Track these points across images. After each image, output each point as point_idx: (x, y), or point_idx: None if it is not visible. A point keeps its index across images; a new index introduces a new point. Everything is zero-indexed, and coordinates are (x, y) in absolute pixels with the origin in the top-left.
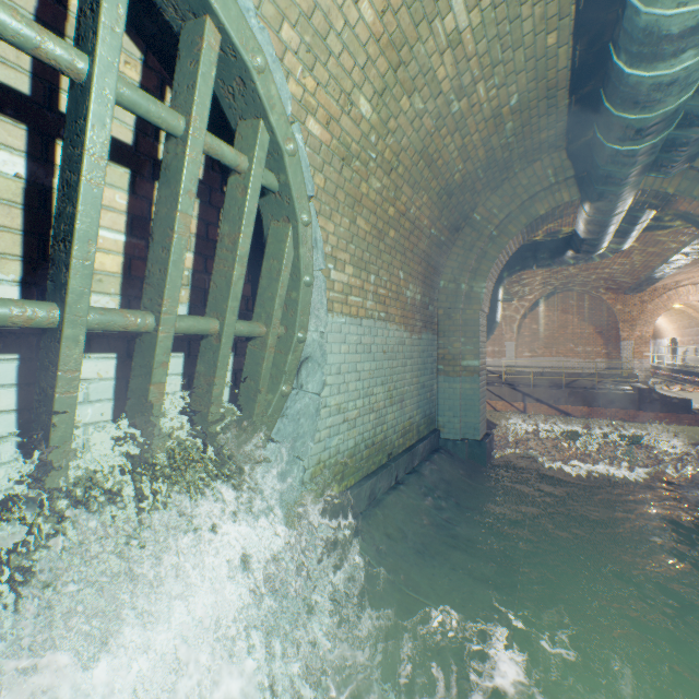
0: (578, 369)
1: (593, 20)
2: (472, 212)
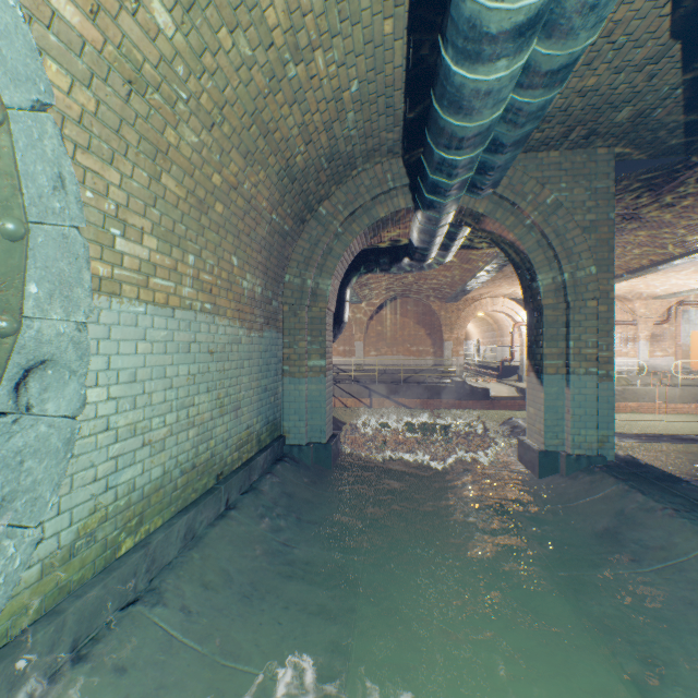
0: (413, 366)
1: (425, 17)
2: (318, 205)
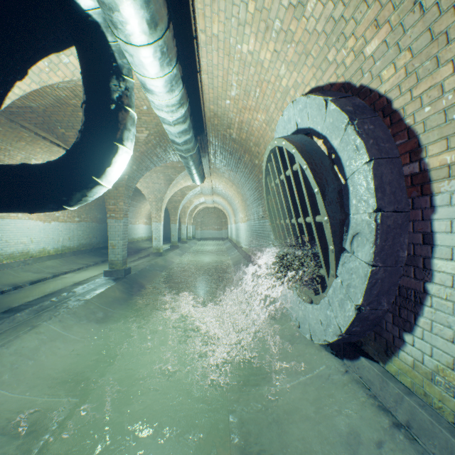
0: None
1: None
2: None
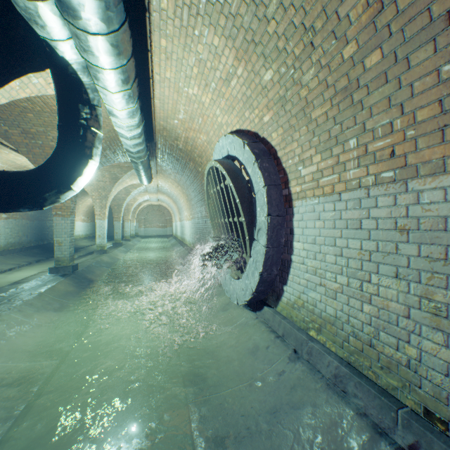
0: None
1: None
2: None
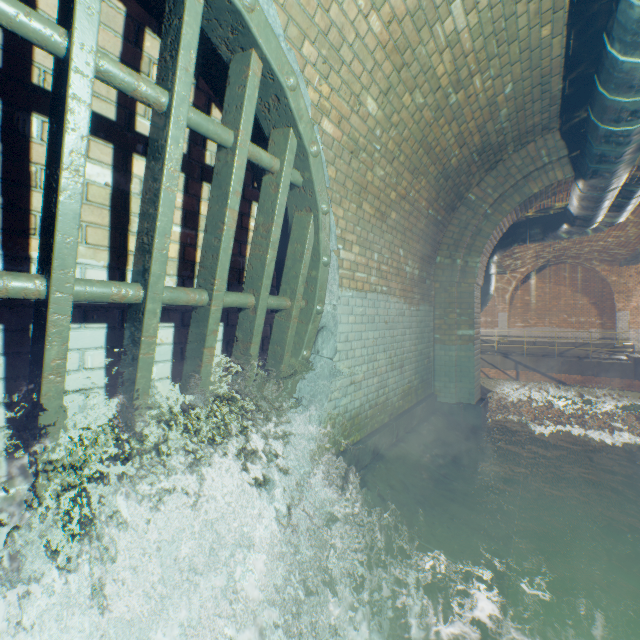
0: (571, 339)
1: (587, 11)
2: (467, 192)
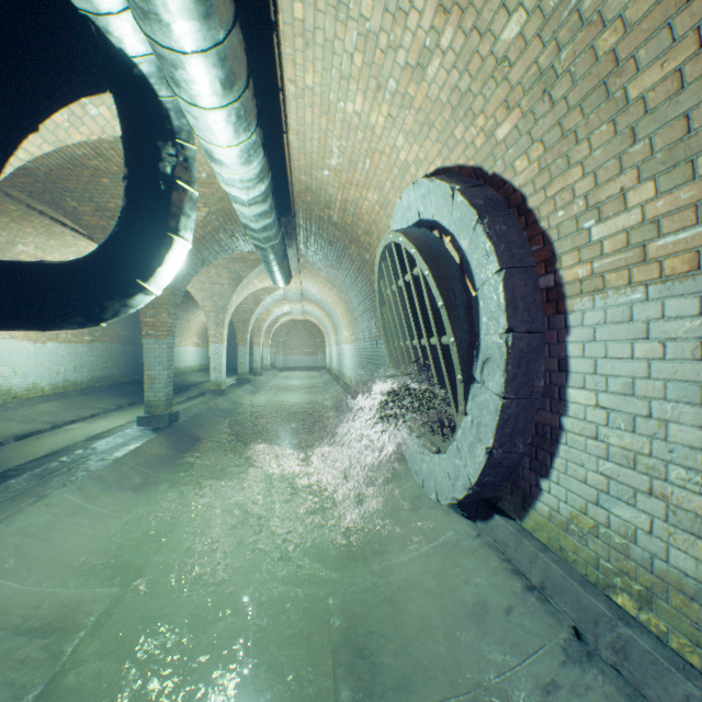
0: None
1: None
2: None
